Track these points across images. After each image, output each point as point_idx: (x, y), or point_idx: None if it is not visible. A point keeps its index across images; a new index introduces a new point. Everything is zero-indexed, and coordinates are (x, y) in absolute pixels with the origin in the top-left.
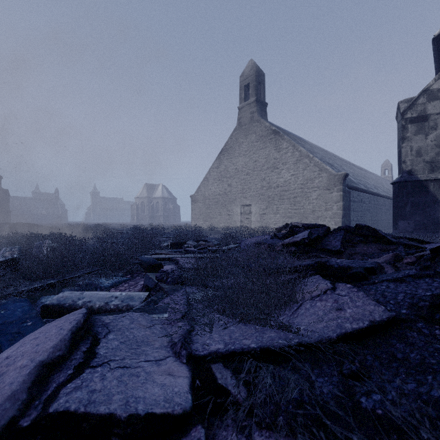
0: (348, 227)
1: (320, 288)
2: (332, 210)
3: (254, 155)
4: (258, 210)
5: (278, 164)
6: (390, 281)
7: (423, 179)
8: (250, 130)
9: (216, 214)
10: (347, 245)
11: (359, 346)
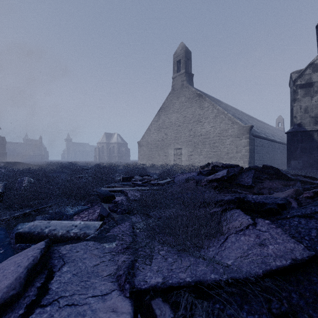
0: (257, 167)
1: (242, 223)
2: (241, 152)
3: (183, 112)
4: (186, 152)
5: (202, 119)
6: (300, 217)
7: (310, 129)
8: (181, 94)
9: (156, 155)
10: (256, 181)
11: (282, 281)
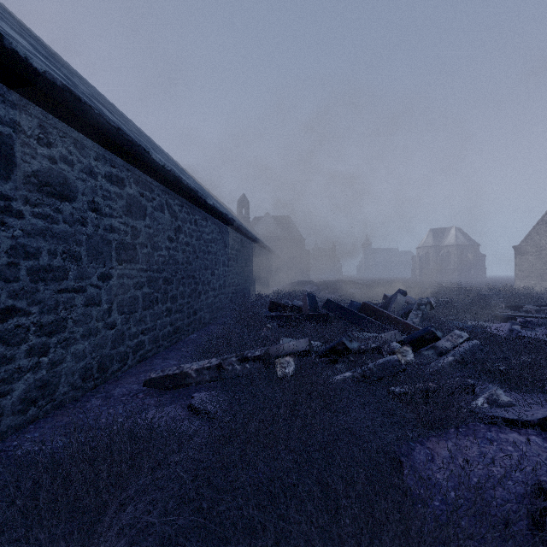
0: None
1: None
2: None
3: None
4: None
5: None
6: None
7: None
8: None
9: None
10: None
11: None
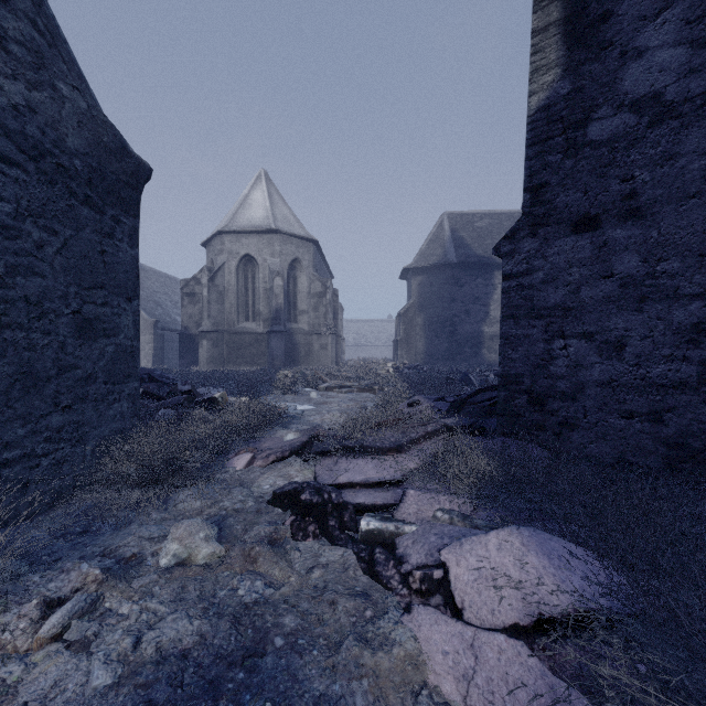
0: None
1: None
2: (145, 350)
3: None
4: None
5: None
6: None
7: (192, 333)
8: None
9: None
10: None
11: None
